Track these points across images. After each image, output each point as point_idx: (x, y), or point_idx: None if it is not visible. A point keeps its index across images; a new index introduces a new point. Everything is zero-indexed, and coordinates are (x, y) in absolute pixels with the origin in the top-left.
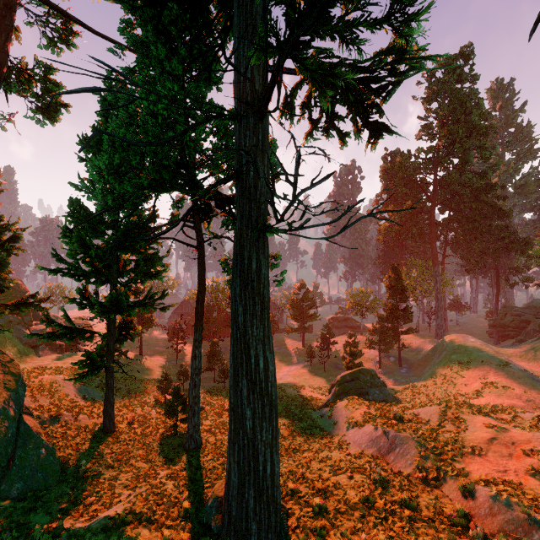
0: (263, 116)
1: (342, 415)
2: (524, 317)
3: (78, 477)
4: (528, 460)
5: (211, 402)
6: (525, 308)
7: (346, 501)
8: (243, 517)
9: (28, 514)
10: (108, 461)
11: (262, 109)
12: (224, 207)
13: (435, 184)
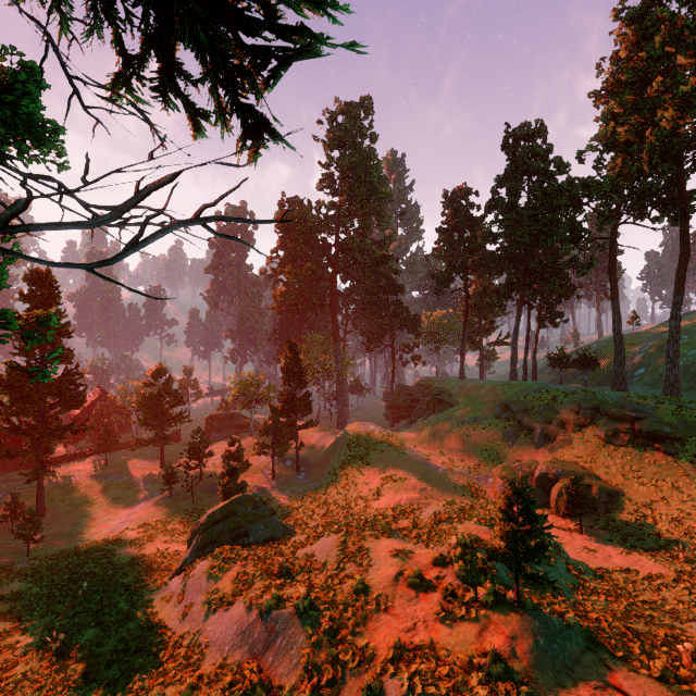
0: None
1: (202, 589)
2: (414, 396)
3: None
4: (436, 595)
5: None
6: (415, 387)
7: None
8: None
9: None
10: None
11: None
12: None
13: (337, 247)
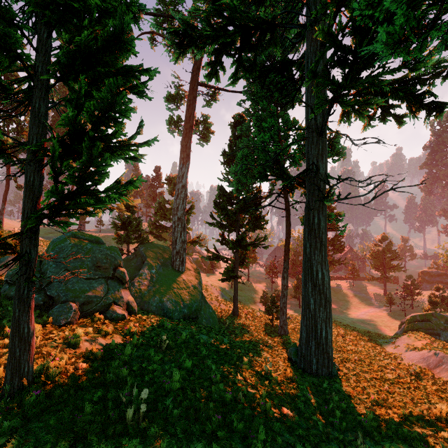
0: (322, 135)
1: (404, 342)
2: None
3: (225, 327)
4: None
5: (295, 317)
6: None
7: (382, 376)
8: (308, 354)
9: (209, 332)
10: (237, 326)
11: (321, 131)
12: (302, 185)
13: None
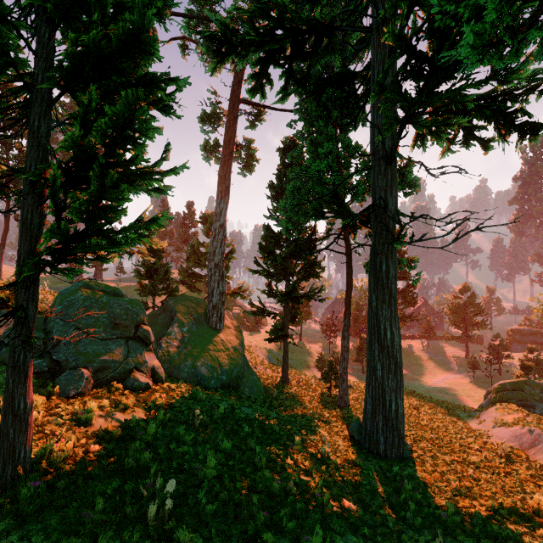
0: (391, 162)
1: (491, 416)
2: None
3: (273, 398)
4: None
5: (358, 384)
6: None
7: (465, 459)
8: (374, 431)
9: (253, 403)
10: (287, 396)
11: (390, 158)
12: (366, 224)
13: None
